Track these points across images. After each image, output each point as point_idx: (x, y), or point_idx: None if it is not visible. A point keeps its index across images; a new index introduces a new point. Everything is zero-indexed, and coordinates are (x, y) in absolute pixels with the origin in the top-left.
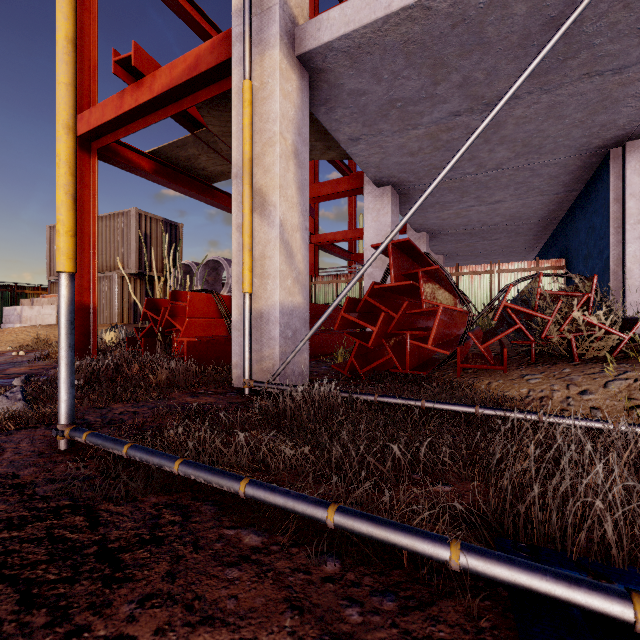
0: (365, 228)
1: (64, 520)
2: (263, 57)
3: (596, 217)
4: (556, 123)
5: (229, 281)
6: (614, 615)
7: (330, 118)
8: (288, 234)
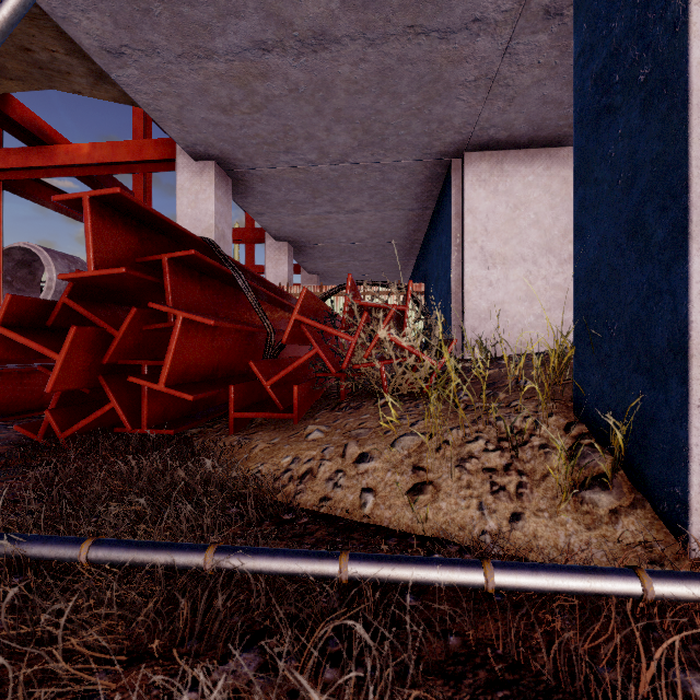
0: (179, 216)
1: None
2: None
3: (443, 235)
4: (393, 104)
5: None
6: None
7: None
8: None
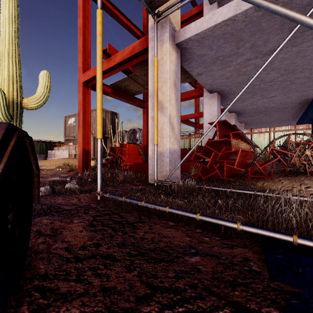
0: (204, 113)
1: (112, 216)
2: (162, 47)
3: None
4: (301, 59)
5: (140, 138)
6: (287, 240)
7: (189, 66)
8: (172, 119)
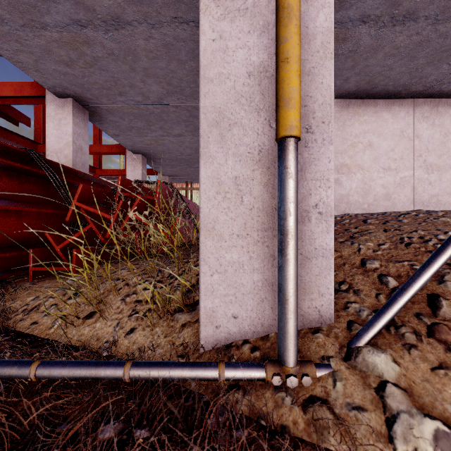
0: (47, 134)
1: None
2: None
3: None
4: (180, 67)
5: None
6: None
7: None
8: None
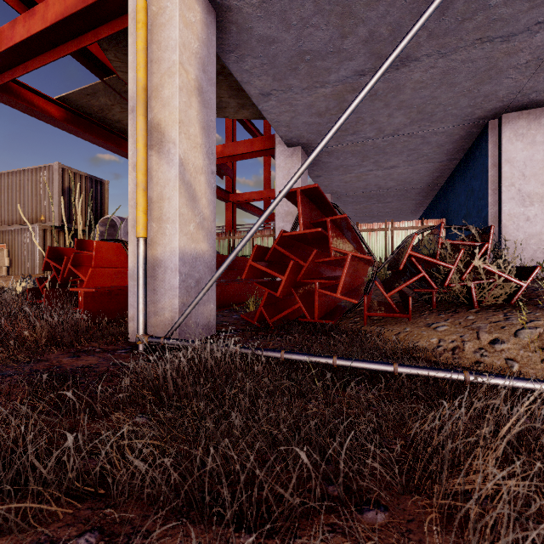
0: (277, 185)
1: None
2: None
3: (475, 181)
4: (448, 90)
5: None
6: None
7: (240, 68)
8: (190, 175)
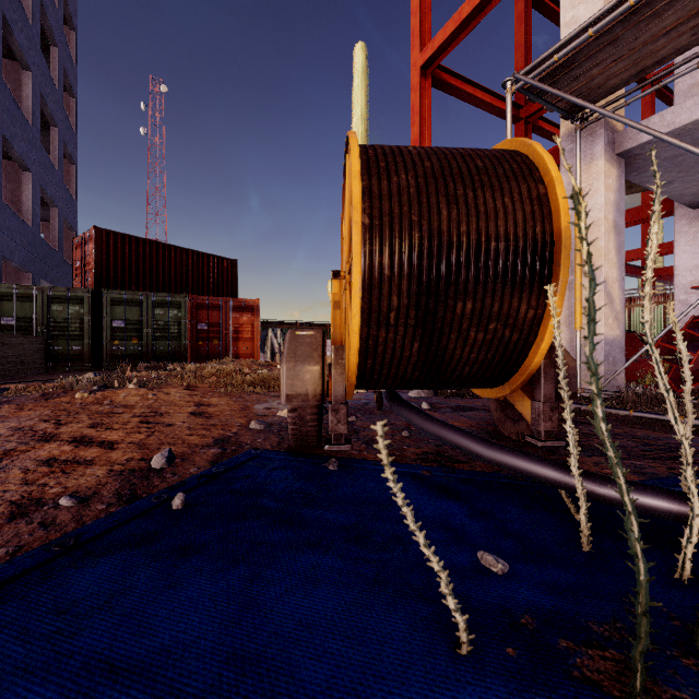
0: (676, 253)
1: None
2: (589, 166)
3: None
4: None
5: None
6: None
7: (640, 176)
8: (609, 286)
